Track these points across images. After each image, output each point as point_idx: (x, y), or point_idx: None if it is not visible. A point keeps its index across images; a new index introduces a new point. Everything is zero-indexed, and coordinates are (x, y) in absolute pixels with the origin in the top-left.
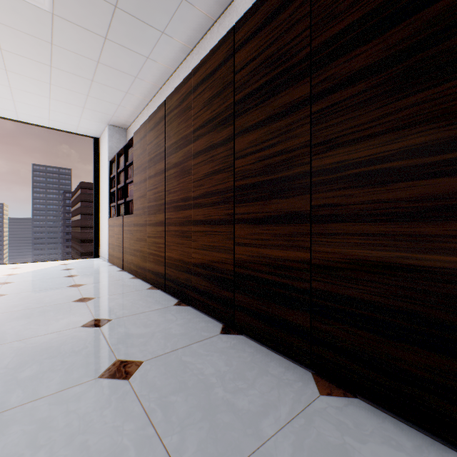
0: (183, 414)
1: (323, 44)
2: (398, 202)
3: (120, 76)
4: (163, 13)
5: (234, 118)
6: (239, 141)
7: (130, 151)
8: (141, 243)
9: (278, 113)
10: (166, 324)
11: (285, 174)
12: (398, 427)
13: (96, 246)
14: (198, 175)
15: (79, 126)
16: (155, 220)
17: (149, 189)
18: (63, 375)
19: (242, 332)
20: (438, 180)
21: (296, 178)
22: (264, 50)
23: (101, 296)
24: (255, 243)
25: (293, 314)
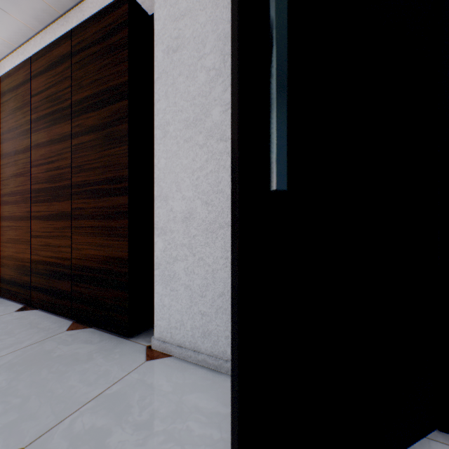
0: None
1: (77, 101)
2: (104, 208)
3: None
4: None
5: (32, 133)
6: (34, 153)
7: None
8: None
9: (56, 138)
10: None
11: (60, 184)
12: (101, 335)
13: None
14: (5, 175)
15: None
16: None
17: None
18: None
19: (36, 307)
20: (116, 198)
21: (66, 188)
22: (49, 88)
23: None
24: (44, 235)
25: (64, 284)
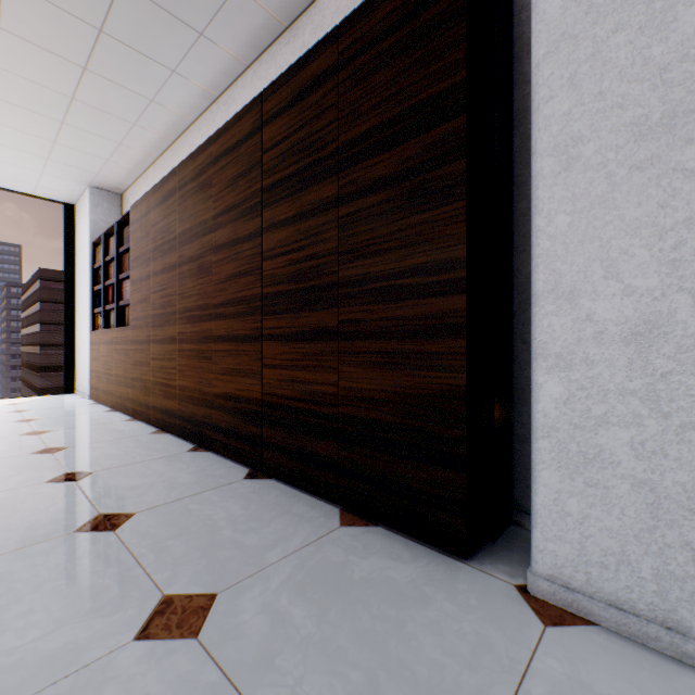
0: (180, 554)
1: (349, 142)
2: (408, 320)
3: (109, 121)
4: (174, 47)
5: (263, 208)
6: (268, 238)
7: (126, 231)
8: (142, 368)
9: (308, 210)
10: (173, 473)
11: (315, 283)
12: (406, 544)
13: (68, 375)
14: (220, 276)
15: (39, 184)
16: (163, 335)
17: (154, 290)
18: (24, 533)
19: (271, 475)
20: (436, 299)
21: (326, 288)
22: (294, 132)
23: (77, 445)
24: (286, 364)
25: (322, 445)
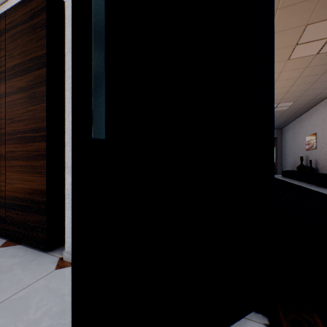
0: None
1: (10, 68)
2: (30, 151)
3: None
4: None
5: None
6: None
7: None
8: None
9: None
10: None
11: None
12: (26, 250)
13: None
14: None
15: None
16: None
17: None
18: None
19: None
20: (38, 143)
21: (1, 135)
22: None
23: None
24: None
25: (0, 211)
